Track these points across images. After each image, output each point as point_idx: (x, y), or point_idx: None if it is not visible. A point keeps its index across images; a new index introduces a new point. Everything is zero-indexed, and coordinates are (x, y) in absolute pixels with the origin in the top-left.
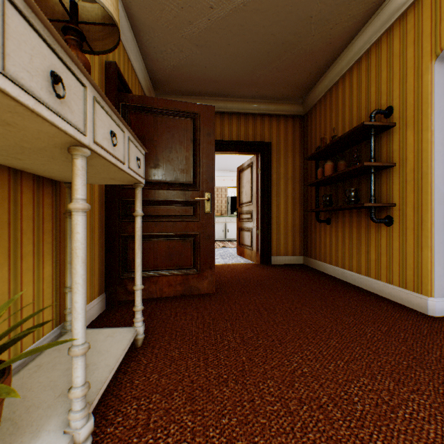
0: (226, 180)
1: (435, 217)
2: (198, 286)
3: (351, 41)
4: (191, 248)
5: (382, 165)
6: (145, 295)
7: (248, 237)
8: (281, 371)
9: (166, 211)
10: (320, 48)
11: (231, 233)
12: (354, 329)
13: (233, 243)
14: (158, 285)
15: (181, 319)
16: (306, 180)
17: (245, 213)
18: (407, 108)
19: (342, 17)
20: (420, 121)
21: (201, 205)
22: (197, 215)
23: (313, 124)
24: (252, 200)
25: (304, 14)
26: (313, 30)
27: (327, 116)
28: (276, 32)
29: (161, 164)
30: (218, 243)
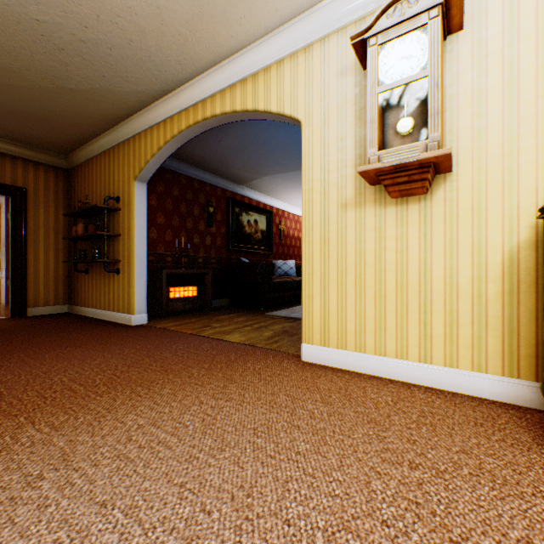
0: None
1: (136, 269)
2: None
3: (99, 136)
4: None
5: (112, 234)
6: None
7: None
8: (4, 359)
9: None
10: (72, 131)
11: None
12: (75, 337)
13: None
14: None
15: None
16: (72, 232)
17: None
18: (126, 202)
19: (85, 122)
20: (130, 212)
21: None
22: None
23: (77, 182)
24: (0, 247)
25: (50, 108)
26: (62, 119)
27: (88, 181)
28: (22, 106)
29: None
30: None
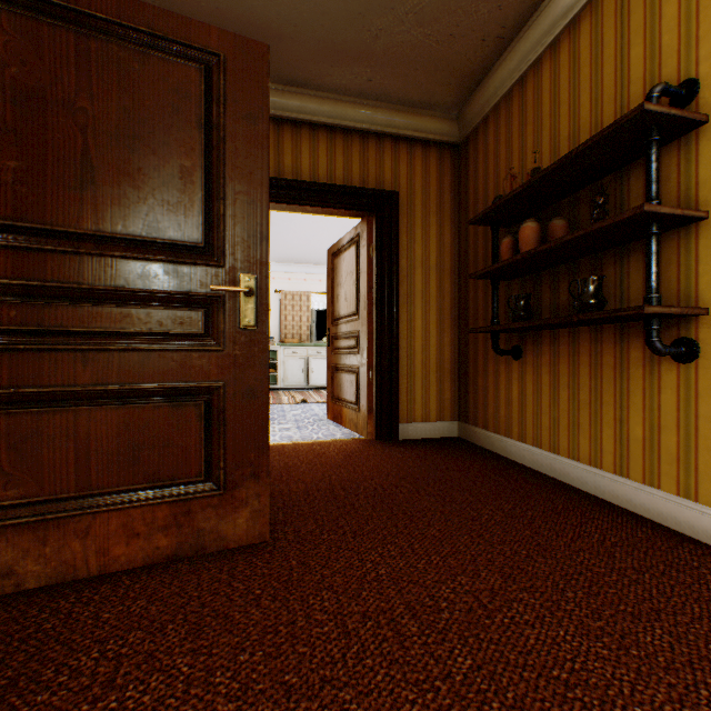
0: (309, 279)
1: None
2: (219, 528)
3: None
4: (200, 426)
5: (681, 214)
6: (46, 574)
7: (351, 385)
8: None
9: (119, 322)
10: None
11: (318, 375)
12: (710, 699)
13: (321, 393)
14: (93, 540)
15: (119, 710)
16: (465, 271)
17: (344, 337)
18: None
19: None
20: None
21: (230, 305)
22: (217, 334)
23: (480, 158)
24: (358, 311)
25: None
26: None
27: (515, 135)
28: None
29: (102, 180)
30: (294, 394)
